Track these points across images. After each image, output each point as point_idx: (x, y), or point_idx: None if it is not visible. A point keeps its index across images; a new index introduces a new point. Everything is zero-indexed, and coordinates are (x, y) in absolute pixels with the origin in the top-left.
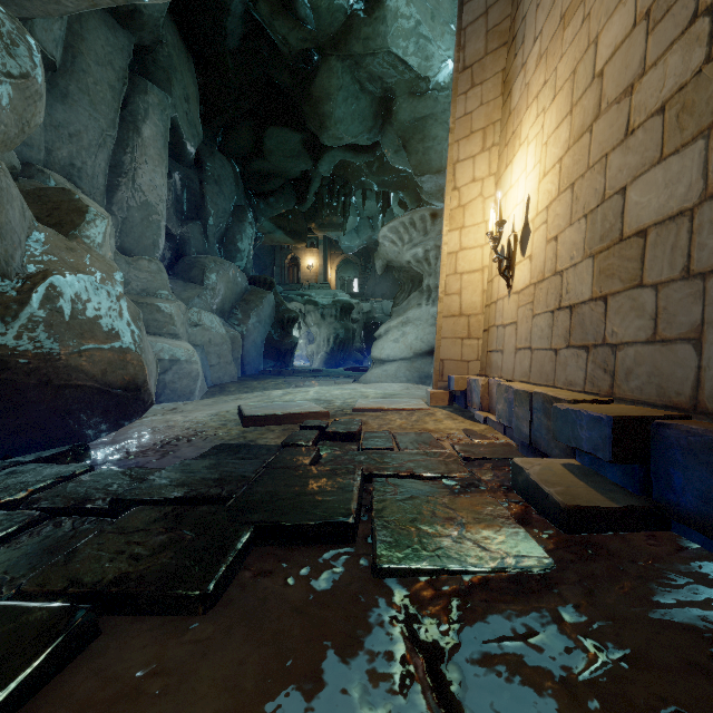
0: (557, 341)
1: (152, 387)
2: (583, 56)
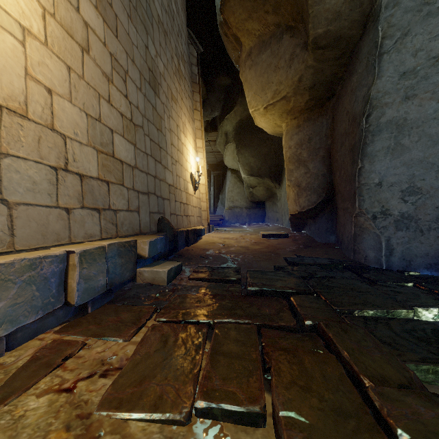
0: (69, 200)
1: None
2: None
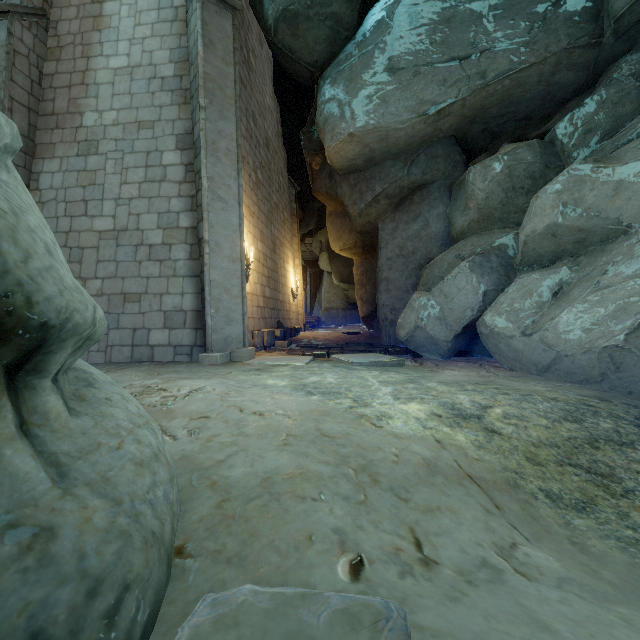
0: (259, 316)
1: (401, 333)
2: (255, 237)
